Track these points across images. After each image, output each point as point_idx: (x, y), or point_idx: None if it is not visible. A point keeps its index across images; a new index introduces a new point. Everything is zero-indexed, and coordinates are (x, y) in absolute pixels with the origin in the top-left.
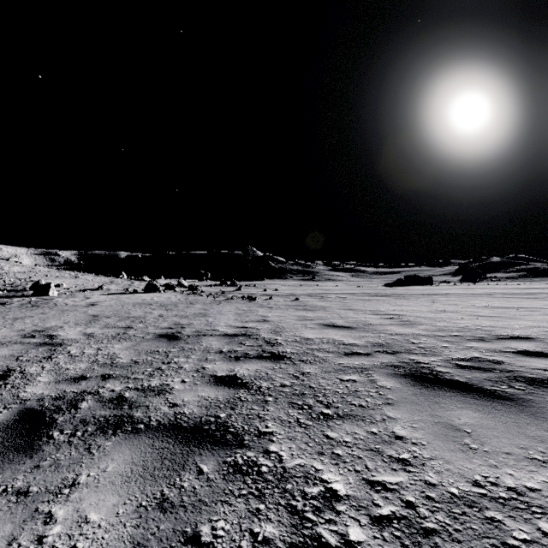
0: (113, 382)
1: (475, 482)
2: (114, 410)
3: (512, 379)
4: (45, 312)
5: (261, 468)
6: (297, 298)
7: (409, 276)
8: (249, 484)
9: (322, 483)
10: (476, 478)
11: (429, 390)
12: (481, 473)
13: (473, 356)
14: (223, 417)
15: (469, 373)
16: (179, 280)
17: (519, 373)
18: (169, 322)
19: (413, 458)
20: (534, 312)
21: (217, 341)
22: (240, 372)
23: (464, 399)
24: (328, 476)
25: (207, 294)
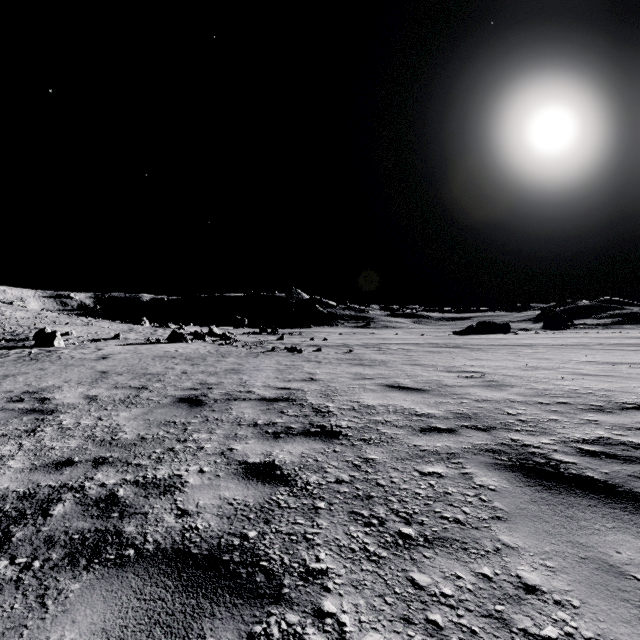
0: (107, 470)
1: None
2: (97, 520)
3: None
4: (45, 367)
5: None
6: (351, 350)
7: (482, 322)
8: None
9: None
10: None
11: (554, 495)
12: None
13: (599, 436)
14: (252, 538)
15: (604, 465)
16: (210, 327)
17: None
18: (194, 381)
19: (566, 638)
20: None
21: (252, 408)
22: (279, 458)
23: (612, 512)
24: None
25: (243, 345)
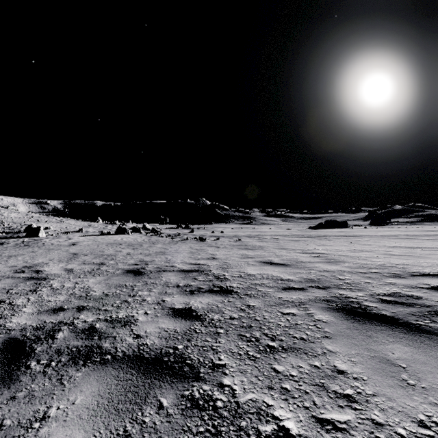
0: (86, 313)
1: (420, 422)
2: (85, 341)
3: (433, 314)
4: (35, 250)
5: (216, 403)
6: (239, 239)
7: (329, 220)
8: (206, 420)
9: (274, 420)
10: (420, 417)
11: (361, 324)
12: (424, 412)
13: (394, 291)
14: (180, 349)
15: (394, 308)
16: (144, 224)
17: (437, 308)
18: (135, 259)
19: (357, 394)
20: (437, 251)
21: (175, 276)
22: (194, 305)
23: (394, 333)
24: (279, 413)
25: (166, 236)
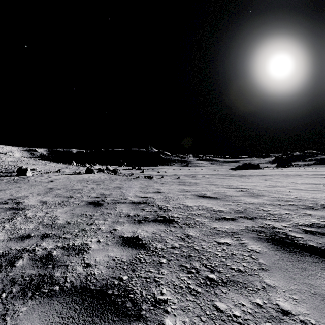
0: (48, 241)
1: None
2: (40, 269)
3: None
4: (21, 186)
5: None
6: (178, 177)
7: (245, 163)
8: None
9: None
10: None
11: (292, 255)
12: None
13: (313, 222)
14: (125, 280)
15: (318, 238)
16: (107, 166)
17: None
18: (97, 193)
19: None
20: None
21: (127, 207)
22: (141, 234)
23: None
24: None
25: (123, 175)
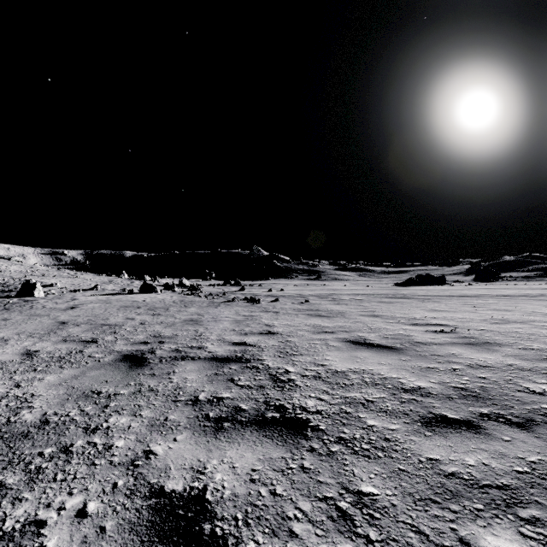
0: None
1: None
2: None
3: None
4: (10, 317)
5: None
6: (307, 300)
7: (421, 275)
8: None
9: None
10: None
11: None
12: None
13: None
14: None
15: None
16: (180, 279)
17: None
18: (149, 333)
19: None
20: None
21: (198, 372)
22: (214, 482)
23: None
24: None
25: (207, 295)
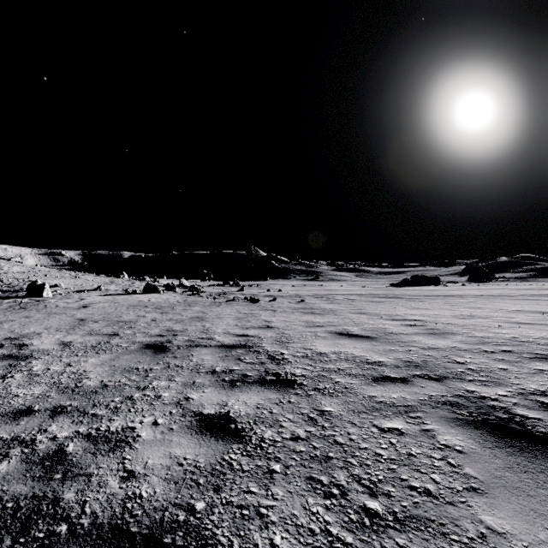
0: (62, 421)
1: None
2: (37, 483)
3: None
4: (30, 315)
5: None
6: (302, 300)
7: (416, 276)
8: None
9: None
10: None
11: (529, 459)
12: None
13: None
14: (199, 511)
15: None
16: (180, 280)
17: None
18: (162, 328)
19: None
20: None
21: (211, 355)
22: (234, 409)
23: None
24: None
25: (208, 295)
